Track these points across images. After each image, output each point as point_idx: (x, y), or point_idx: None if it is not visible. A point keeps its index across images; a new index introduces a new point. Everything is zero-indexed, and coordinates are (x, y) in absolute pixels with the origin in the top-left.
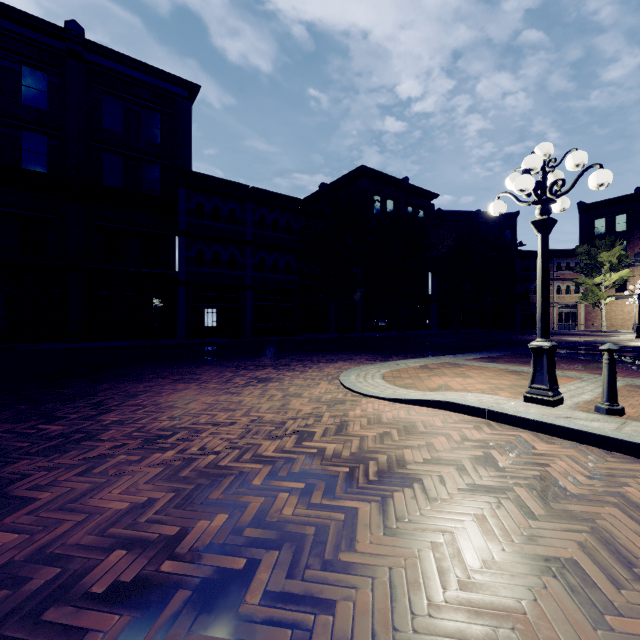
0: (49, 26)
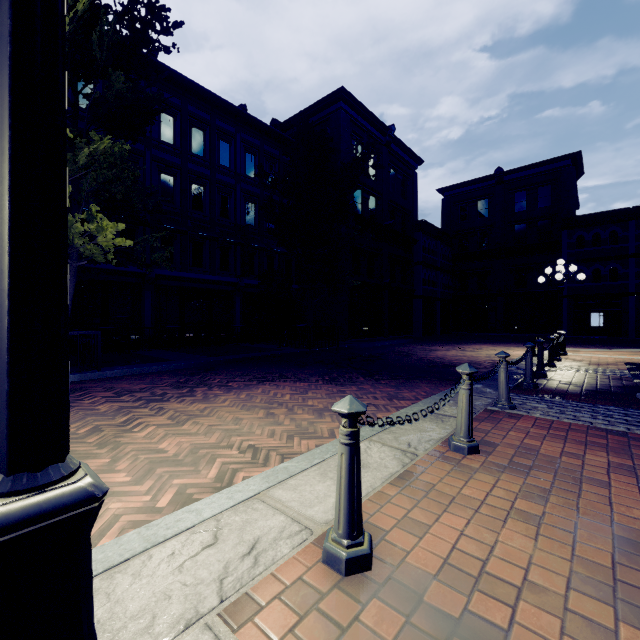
0: (487, 177)
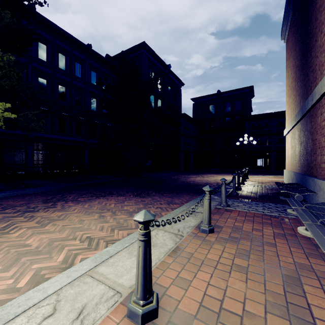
0: (213, 94)
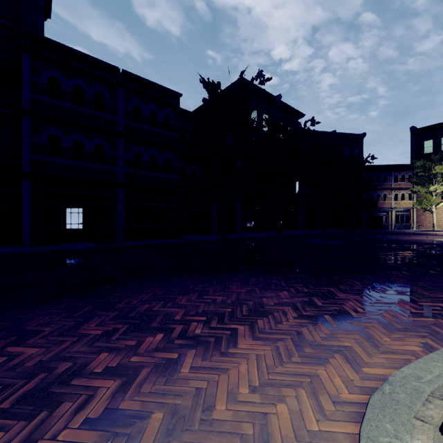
0: None
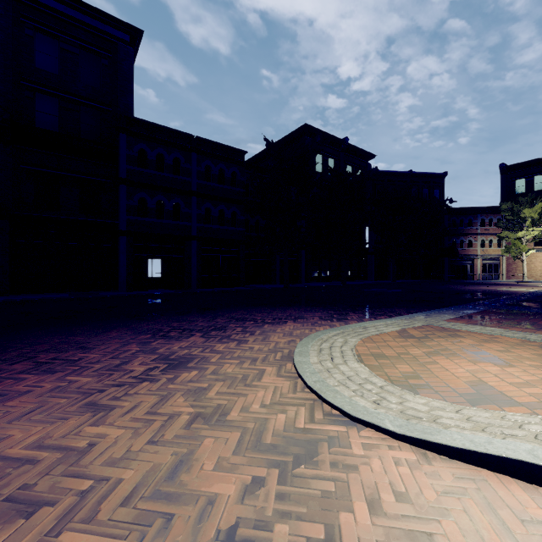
0: None
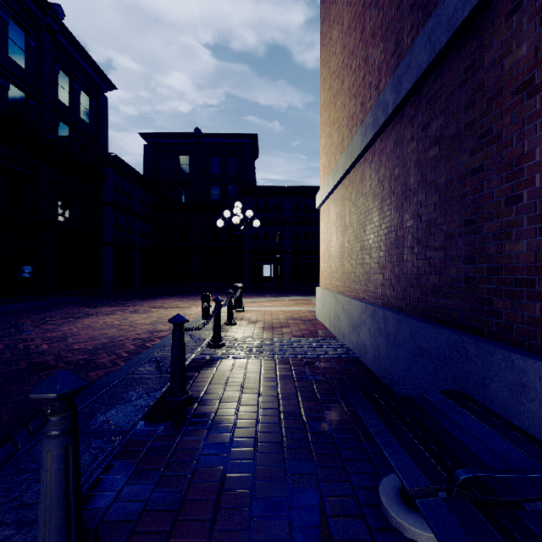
0: (188, 134)
